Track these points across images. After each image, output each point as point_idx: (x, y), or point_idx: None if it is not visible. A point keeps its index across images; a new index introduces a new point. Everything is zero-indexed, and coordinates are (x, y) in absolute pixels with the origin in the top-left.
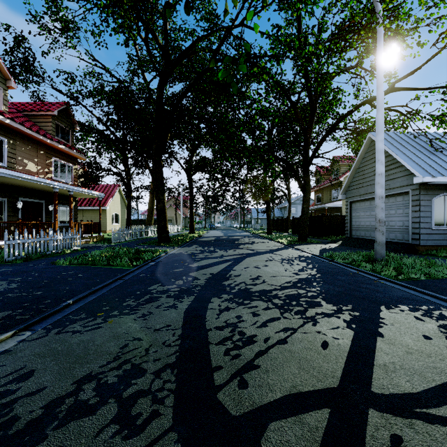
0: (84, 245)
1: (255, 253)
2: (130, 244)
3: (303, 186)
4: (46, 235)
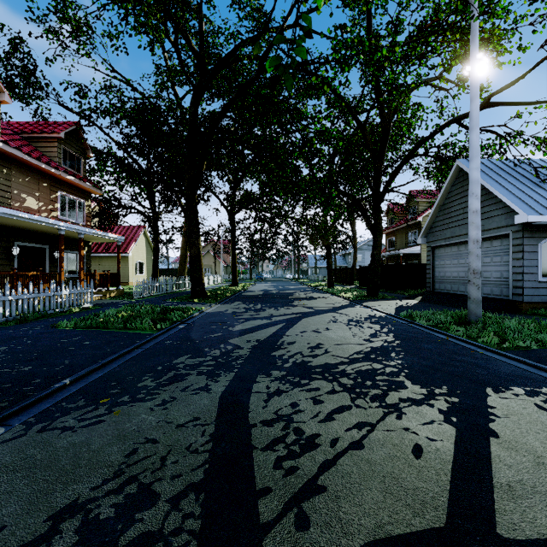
0: (98, 301)
1: (314, 312)
2: (157, 300)
3: (373, 227)
4: (47, 290)
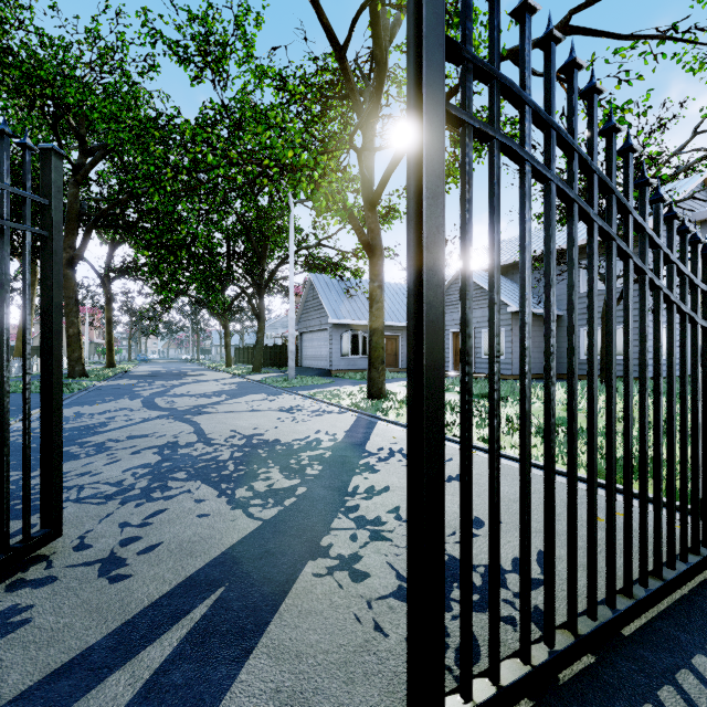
0: None
1: (199, 382)
2: None
3: (258, 314)
4: None
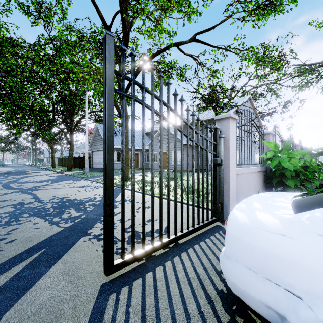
0: None
1: (36, 175)
2: None
3: (70, 142)
4: None
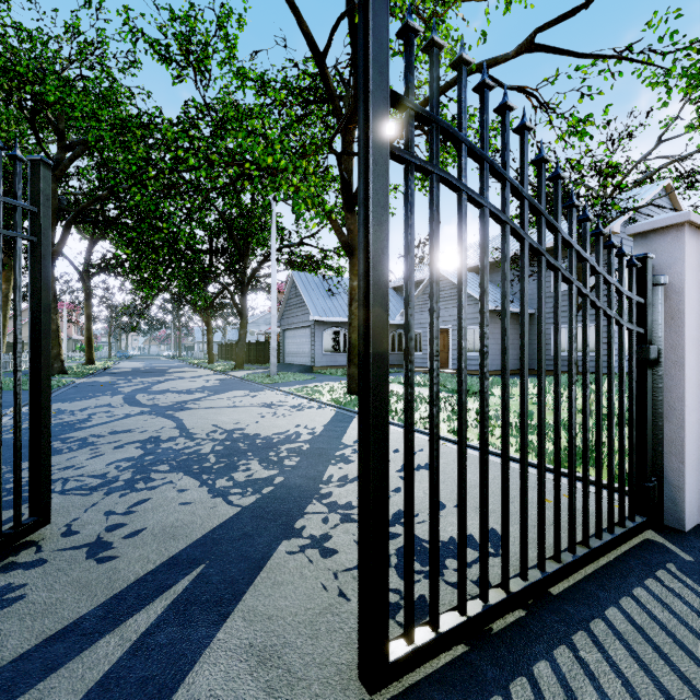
0: None
1: (180, 378)
2: (4, 377)
3: (241, 311)
4: None
